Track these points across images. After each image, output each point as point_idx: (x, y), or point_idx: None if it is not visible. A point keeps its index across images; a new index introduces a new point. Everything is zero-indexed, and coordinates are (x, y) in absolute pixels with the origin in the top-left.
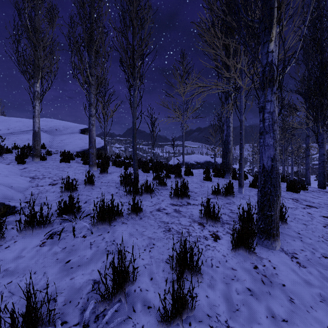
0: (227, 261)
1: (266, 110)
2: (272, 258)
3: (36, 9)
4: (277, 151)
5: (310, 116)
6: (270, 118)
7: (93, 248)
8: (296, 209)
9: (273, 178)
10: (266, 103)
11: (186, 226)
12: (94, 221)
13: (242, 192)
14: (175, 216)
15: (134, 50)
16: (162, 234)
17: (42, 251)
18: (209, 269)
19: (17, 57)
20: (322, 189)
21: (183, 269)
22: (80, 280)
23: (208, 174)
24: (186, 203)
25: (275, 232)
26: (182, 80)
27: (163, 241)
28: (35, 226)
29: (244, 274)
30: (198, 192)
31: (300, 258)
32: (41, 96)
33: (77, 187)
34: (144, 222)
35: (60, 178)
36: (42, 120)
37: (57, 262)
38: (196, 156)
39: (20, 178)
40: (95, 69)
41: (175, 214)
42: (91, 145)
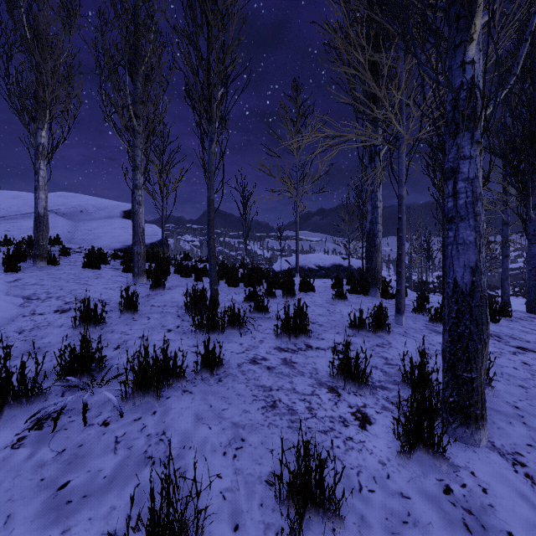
0: (389, 475)
1: (461, 175)
2: (477, 465)
3: (41, 1)
4: (482, 254)
5: (511, 190)
6: (469, 190)
7: (120, 451)
8: (502, 355)
9: (475, 306)
10: (461, 162)
11: (306, 396)
12: (129, 387)
13: (402, 323)
14: (284, 374)
15: (209, 70)
16: (260, 415)
17: (14, 461)
18: (356, 498)
19: (7, 84)
20: (534, 315)
21: (303, 507)
22: (83, 534)
23: (340, 289)
24: (304, 346)
25: (479, 412)
26: (295, 129)
27: (262, 431)
28: (9, 401)
29: (426, 508)
30: (325, 324)
31: (529, 465)
32: (49, 152)
33: (104, 318)
34: (226, 389)
35: (78, 298)
36: (58, 195)
37: (40, 487)
38: (318, 256)
39: (4, 299)
40: (142, 106)
41: (284, 369)
42: (137, 238)
